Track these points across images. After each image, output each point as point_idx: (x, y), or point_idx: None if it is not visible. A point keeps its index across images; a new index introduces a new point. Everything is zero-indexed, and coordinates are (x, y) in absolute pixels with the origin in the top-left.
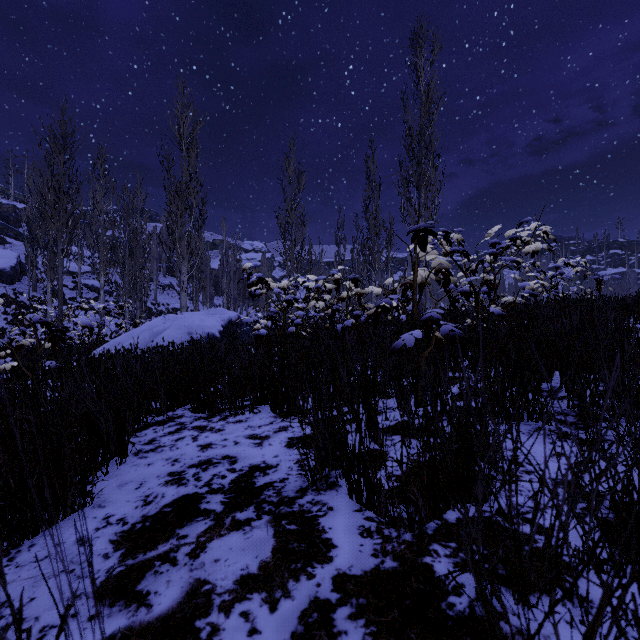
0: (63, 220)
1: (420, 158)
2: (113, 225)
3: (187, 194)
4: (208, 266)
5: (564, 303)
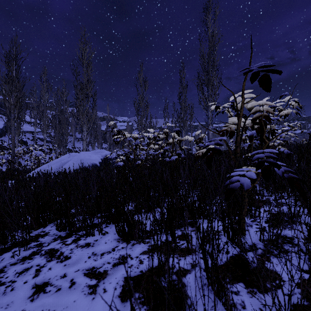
0: (14, 101)
1: (208, 70)
2: (50, 107)
3: (86, 89)
4: (100, 128)
5: (295, 146)
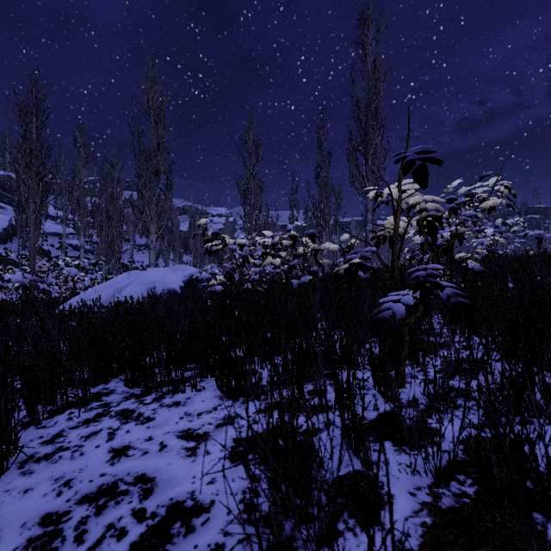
0: (34, 182)
1: (367, 128)
2: (92, 191)
3: (155, 161)
4: (177, 228)
5: (511, 260)
